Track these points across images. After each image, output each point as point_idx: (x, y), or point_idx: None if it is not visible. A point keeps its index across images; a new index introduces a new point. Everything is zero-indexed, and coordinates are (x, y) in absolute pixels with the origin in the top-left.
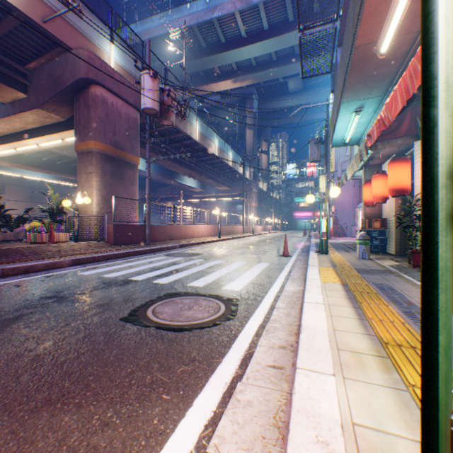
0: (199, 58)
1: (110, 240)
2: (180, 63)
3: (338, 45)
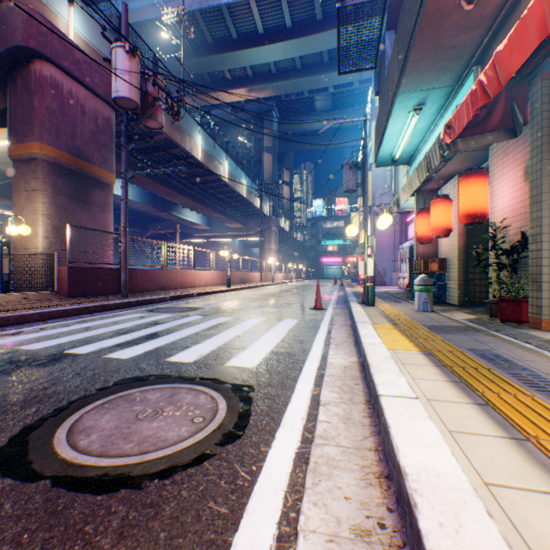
0: (204, 56)
1: (62, 290)
2: (177, 55)
3: (387, 28)
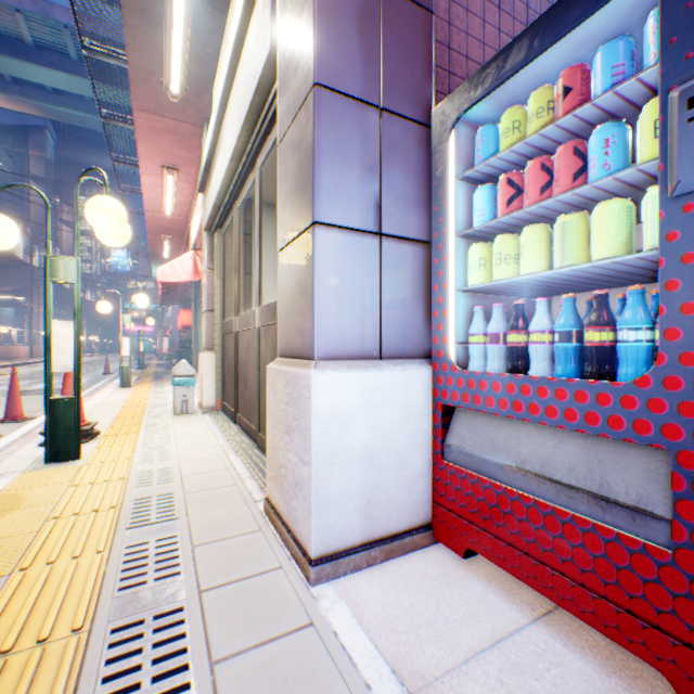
0: None
1: None
2: None
3: None
